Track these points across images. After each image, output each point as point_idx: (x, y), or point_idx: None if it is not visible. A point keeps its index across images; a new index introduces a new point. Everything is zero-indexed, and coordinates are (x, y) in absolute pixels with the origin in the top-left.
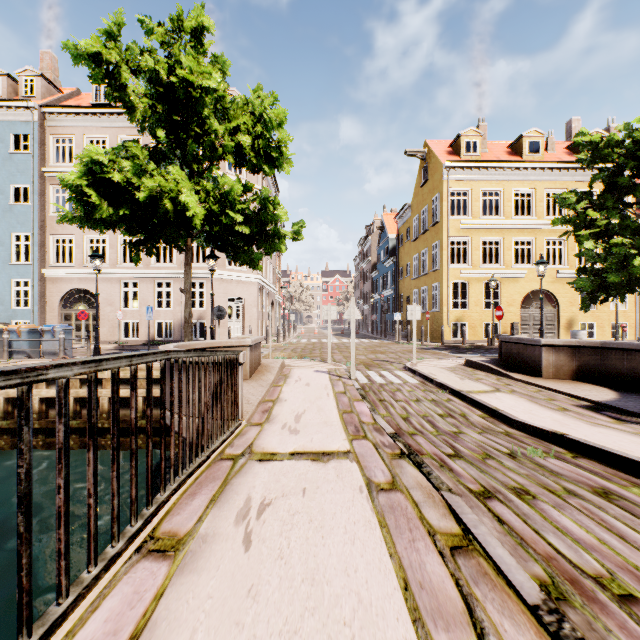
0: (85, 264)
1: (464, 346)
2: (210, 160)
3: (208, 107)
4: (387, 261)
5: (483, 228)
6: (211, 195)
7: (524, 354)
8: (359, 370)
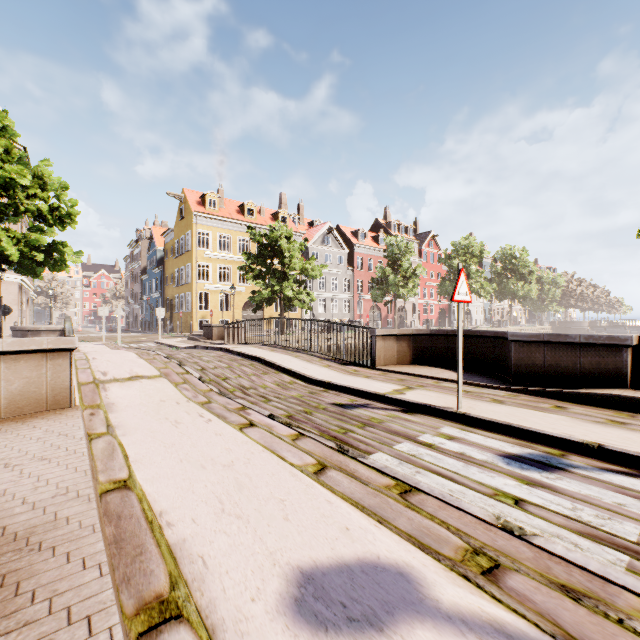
0: None
1: None
2: (14, 214)
3: (19, 189)
4: (156, 269)
5: (220, 258)
6: (22, 242)
7: (209, 331)
8: (124, 344)
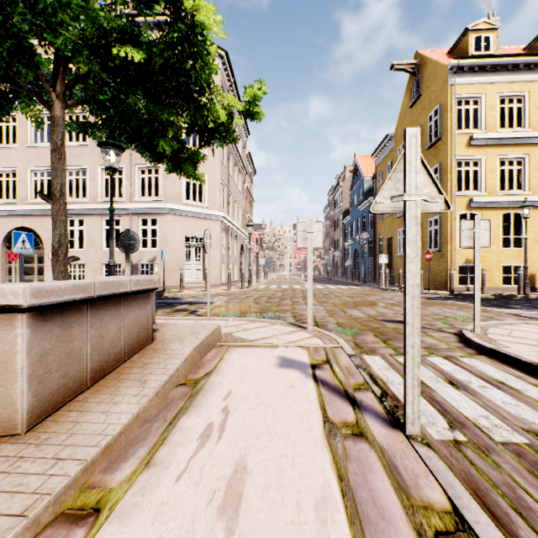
0: (29, 200)
1: (484, 295)
2: None
3: None
4: (362, 203)
5: (501, 144)
6: None
7: None
8: (376, 352)
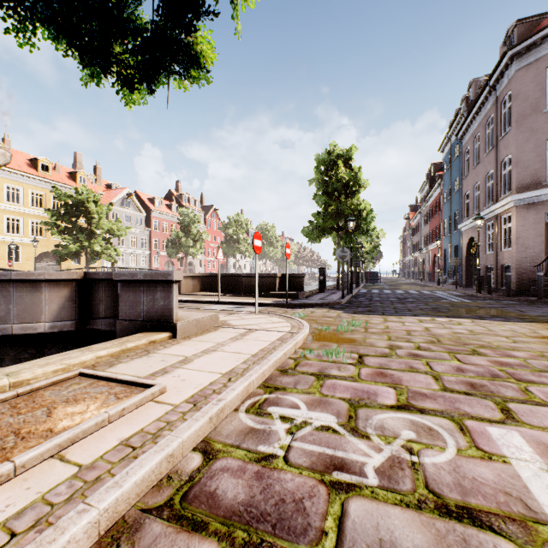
0: None
1: None
2: None
3: None
4: None
5: (8, 209)
6: None
7: None
8: None
